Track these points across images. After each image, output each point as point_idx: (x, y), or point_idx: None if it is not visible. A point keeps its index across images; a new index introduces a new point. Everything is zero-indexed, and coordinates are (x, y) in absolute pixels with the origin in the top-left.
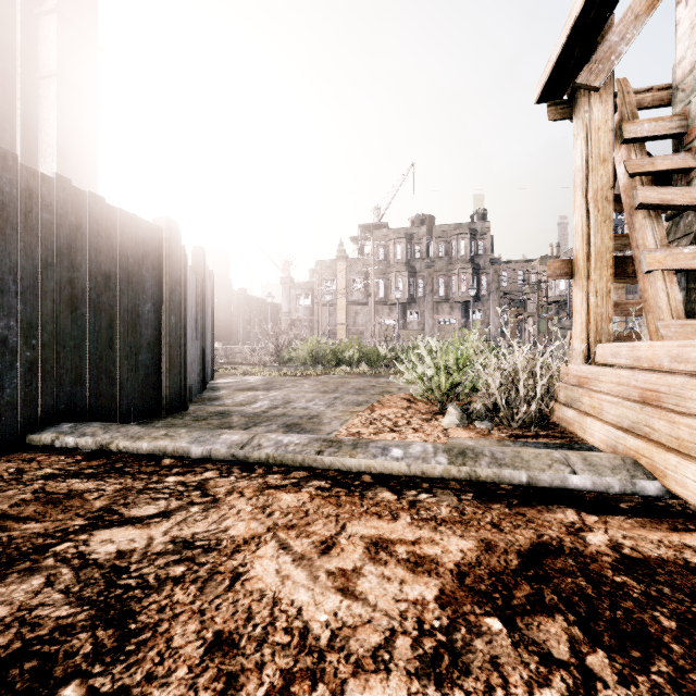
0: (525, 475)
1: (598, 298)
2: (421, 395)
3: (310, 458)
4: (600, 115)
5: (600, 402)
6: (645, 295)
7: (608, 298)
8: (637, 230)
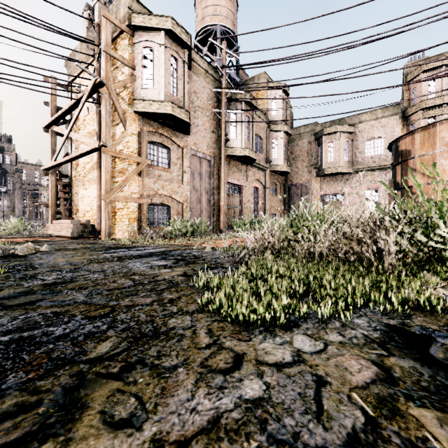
0: (38, 235)
1: (54, 212)
2: (9, 232)
3: (1, 236)
4: (54, 179)
5: (50, 228)
6: (61, 212)
7: (56, 212)
8: (61, 201)
